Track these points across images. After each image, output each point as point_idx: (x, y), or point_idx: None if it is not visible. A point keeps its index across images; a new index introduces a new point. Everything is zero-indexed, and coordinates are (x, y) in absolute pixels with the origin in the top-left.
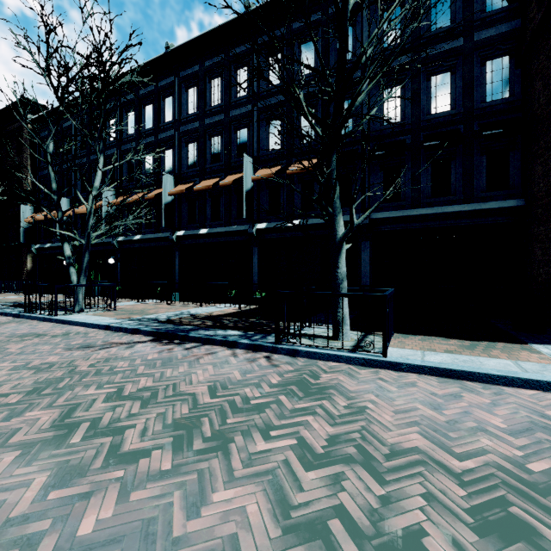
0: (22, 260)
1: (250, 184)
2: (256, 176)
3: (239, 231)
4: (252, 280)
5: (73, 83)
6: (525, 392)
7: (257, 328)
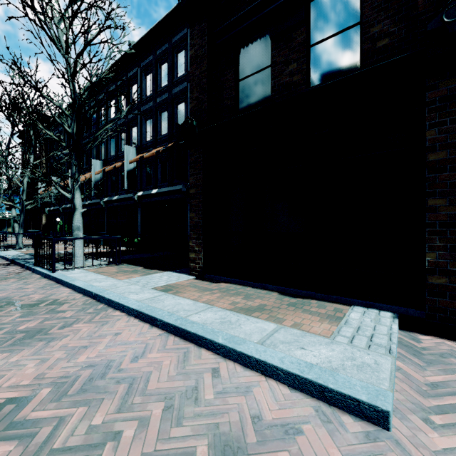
0: (41, 218)
1: (133, 165)
2: (131, 160)
3: (130, 197)
4: (138, 231)
5: (4, 117)
6: (63, 289)
7: (68, 259)
